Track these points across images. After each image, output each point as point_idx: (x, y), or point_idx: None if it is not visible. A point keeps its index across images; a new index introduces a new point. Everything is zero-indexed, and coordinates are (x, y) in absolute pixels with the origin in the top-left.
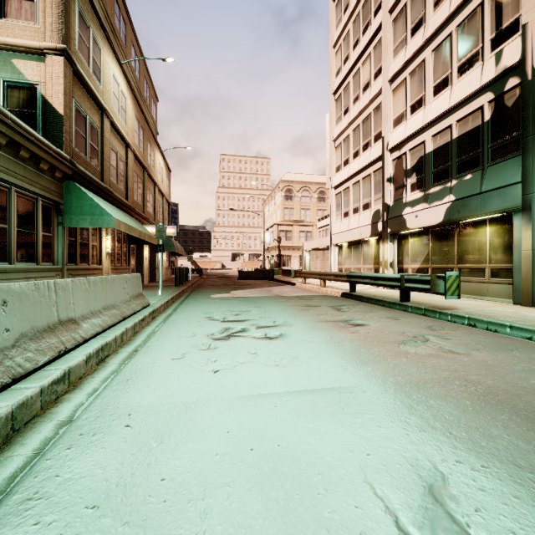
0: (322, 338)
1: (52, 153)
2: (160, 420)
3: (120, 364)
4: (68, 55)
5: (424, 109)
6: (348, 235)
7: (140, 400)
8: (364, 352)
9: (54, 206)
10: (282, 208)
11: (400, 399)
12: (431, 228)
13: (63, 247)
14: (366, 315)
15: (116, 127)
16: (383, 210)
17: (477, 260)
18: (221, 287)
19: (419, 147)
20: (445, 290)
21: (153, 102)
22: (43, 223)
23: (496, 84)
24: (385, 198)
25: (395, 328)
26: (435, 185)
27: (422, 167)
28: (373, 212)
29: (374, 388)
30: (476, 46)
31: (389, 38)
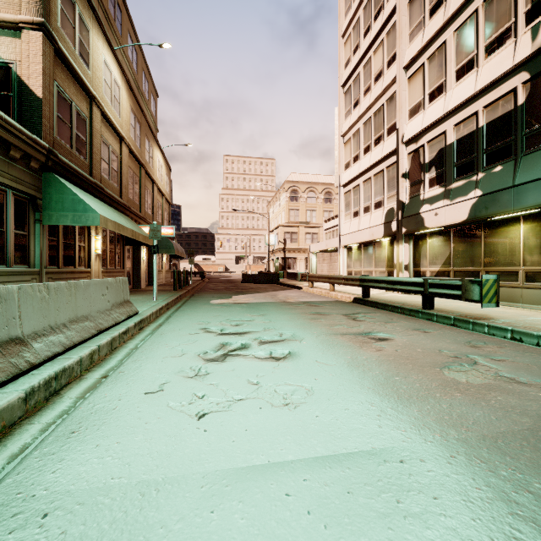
0: (341, 359)
1: (25, 139)
2: (90, 533)
3: (77, 399)
4: (48, 31)
5: (444, 96)
6: (358, 236)
7: (73, 479)
8: (399, 381)
9: (30, 201)
10: (287, 209)
11: (484, 479)
12: (453, 227)
13: (41, 248)
14: (387, 326)
15: (108, 118)
16: (397, 208)
17: (509, 262)
18: (222, 292)
19: (439, 138)
20: (481, 297)
21: (152, 97)
22: (15, 220)
23: (533, 61)
24: (400, 195)
25: (428, 343)
26: (458, 179)
27: (442, 160)
28: (386, 211)
29: (433, 451)
30: (507, 21)
31: (404, 21)
